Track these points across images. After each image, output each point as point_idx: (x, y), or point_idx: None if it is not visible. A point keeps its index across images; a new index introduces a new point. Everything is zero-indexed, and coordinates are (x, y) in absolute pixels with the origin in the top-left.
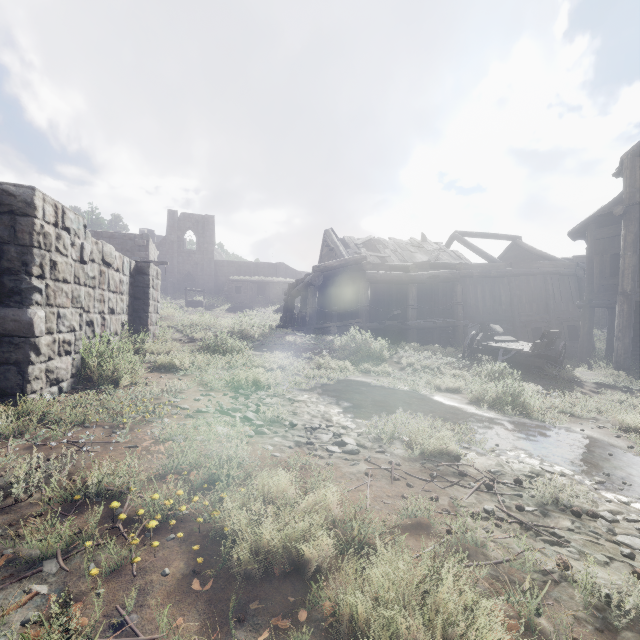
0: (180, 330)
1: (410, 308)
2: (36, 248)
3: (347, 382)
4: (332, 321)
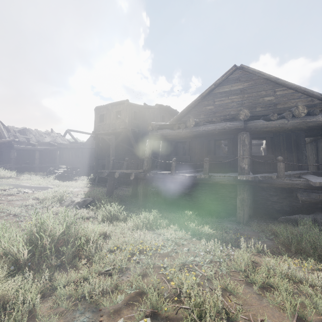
0: None
1: (36, 160)
2: None
3: None
4: None
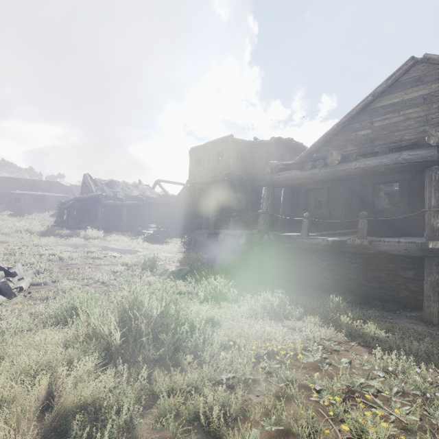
0: None
1: (123, 217)
2: None
3: (79, 244)
4: (83, 223)
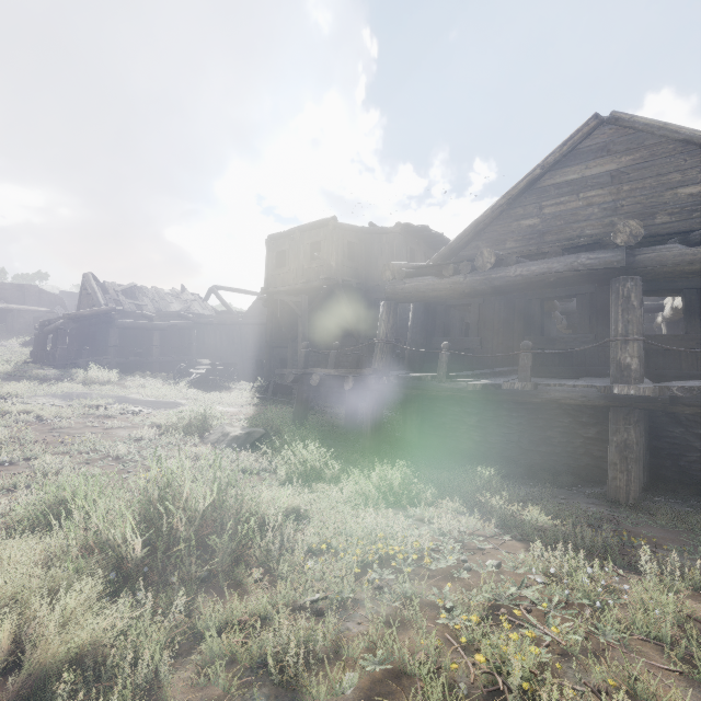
0: None
1: (154, 348)
2: None
3: (75, 393)
4: (83, 358)
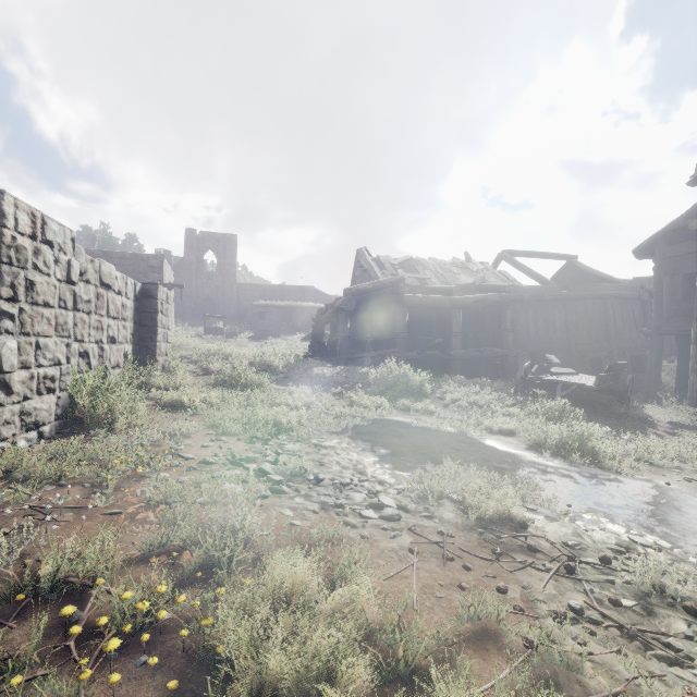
0: (194, 361)
1: (453, 336)
2: (5, 264)
3: (383, 422)
4: (366, 351)
